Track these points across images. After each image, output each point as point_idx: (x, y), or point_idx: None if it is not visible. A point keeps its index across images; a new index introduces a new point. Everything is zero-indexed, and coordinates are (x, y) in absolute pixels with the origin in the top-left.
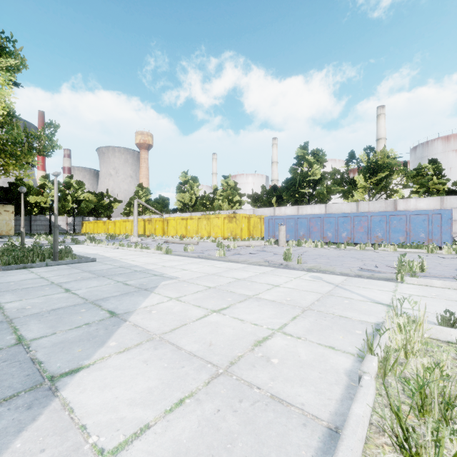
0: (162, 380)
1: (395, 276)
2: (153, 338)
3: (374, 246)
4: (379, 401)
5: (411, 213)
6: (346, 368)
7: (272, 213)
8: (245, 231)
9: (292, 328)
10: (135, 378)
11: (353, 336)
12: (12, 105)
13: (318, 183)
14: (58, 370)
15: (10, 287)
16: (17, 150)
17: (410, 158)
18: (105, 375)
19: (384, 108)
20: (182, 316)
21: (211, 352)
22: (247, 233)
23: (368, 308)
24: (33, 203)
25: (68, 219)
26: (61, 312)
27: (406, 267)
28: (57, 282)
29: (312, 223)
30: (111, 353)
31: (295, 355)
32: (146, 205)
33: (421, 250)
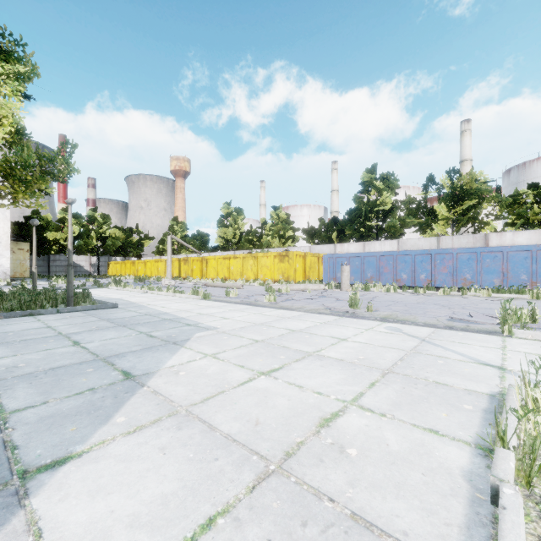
0: (184, 482)
1: (500, 328)
2: (178, 412)
3: (462, 291)
4: (531, 531)
5: (509, 249)
6: (463, 466)
7: (332, 251)
8: (300, 273)
9: (371, 399)
10: (144, 477)
11: (462, 414)
12: (21, 120)
13: (389, 214)
14: (37, 460)
15: (6, 338)
16: (27, 174)
17: (503, 183)
18: (101, 471)
19: (470, 122)
20: (219, 380)
21: (257, 435)
22: (302, 275)
23: (474, 372)
24: (52, 241)
25: (91, 259)
26: (61, 372)
27: (512, 316)
28: (66, 332)
29: (382, 263)
30: (116, 435)
31: (381, 442)
32: (182, 242)
33: (523, 296)
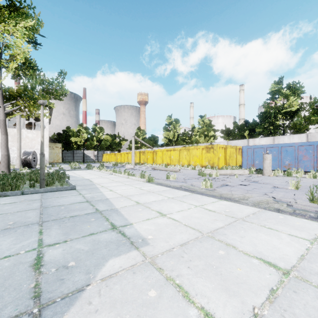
0: None
1: None
2: None
3: None
4: None
5: None
6: None
7: (245, 144)
8: (222, 160)
9: None
10: None
11: None
12: (27, 55)
13: (296, 114)
14: None
15: None
16: (35, 94)
17: None
18: None
19: None
20: None
21: None
22: (223, 162)
23: None
24: (73, 142)
25: (94, 152)
26: None
27: None
28: None
29: (301, 152)
30: None
31: None
32: (141, 140)
33: None
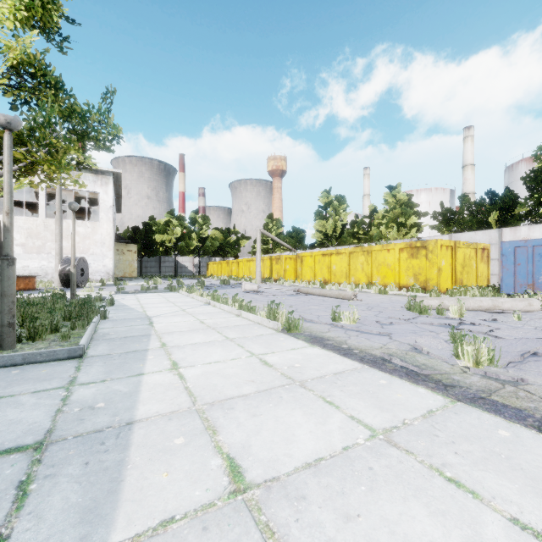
0: None
1: None
2: None
3: None
4: None
5: None
6: None
7: (494, 241)
8: (447, 274)
9: None
10: None
11: None
12: (28, 49)
13: None
14: None
15: None
16: (51, 136)
17: None
18: None
19: None
20: None
21: None
22: (450, 278)
23: None
24: (158, 242)
25: (194, 260)
26: None
27: None
28: None
29: None
30: None
31: None
32: (273, 236)
33: None
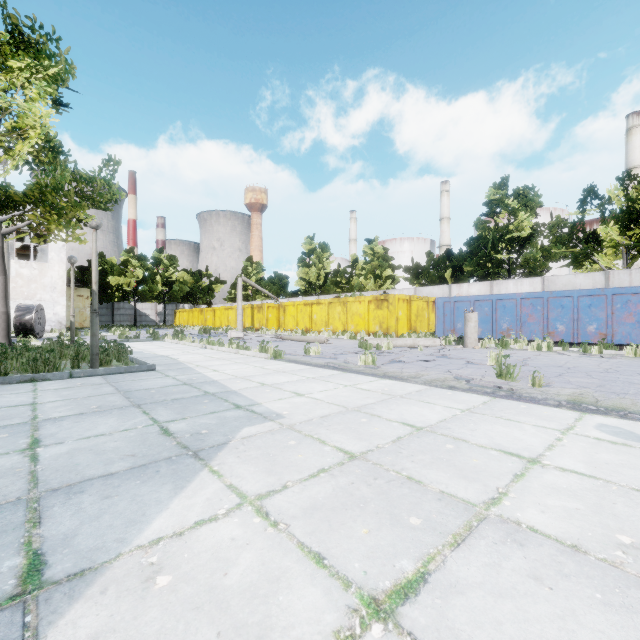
0: None
1: None
2: None
3: None
4: None
5: None
6: None
7: (446, 294)
8: (404, 323)
9: None
10: None
11: None
12: (50, 130)
13: (528, 242)
14: None
15: None
16: (61, 200)
17: None
18: None
19: None
20: (246, 639)
21: None
22: (406, 326)
23: None
24: (114, 286)
25: (157, 307)
26: None
27: None
28: (43, 417)
29: (525, 309)
30: None
31: None
32: (255, 285)
33: None
